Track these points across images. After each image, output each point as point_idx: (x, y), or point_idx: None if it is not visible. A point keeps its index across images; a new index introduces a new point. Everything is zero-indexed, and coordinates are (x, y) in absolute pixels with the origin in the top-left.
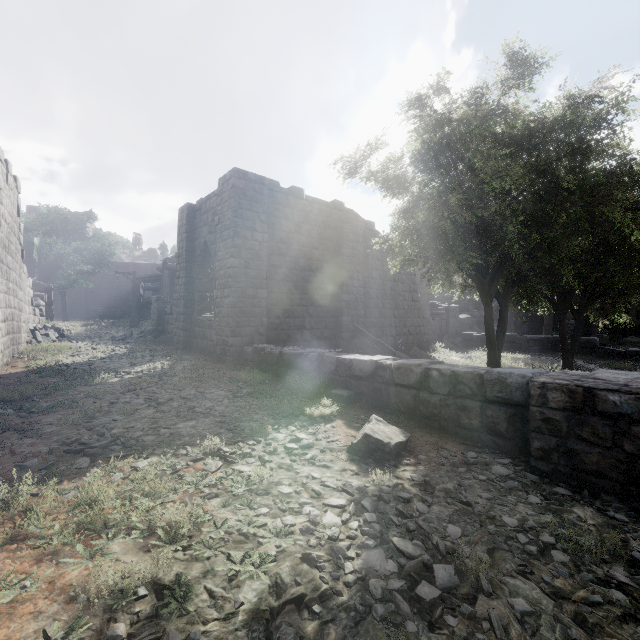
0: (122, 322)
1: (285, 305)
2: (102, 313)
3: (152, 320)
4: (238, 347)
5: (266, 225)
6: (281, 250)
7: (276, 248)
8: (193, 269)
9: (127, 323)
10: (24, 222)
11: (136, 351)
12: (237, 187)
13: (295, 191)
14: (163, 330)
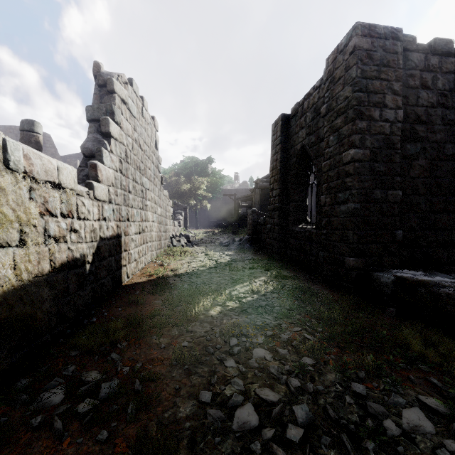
0: (227, 230)
1: (422, 212)
2: (216, 224)
3: (248, 230)
4: (360, 271)
5: (400, 97)
6: (417, 133)
7: (409, 131)
8: (287, 179)
9: (230, 231)
10: (177, 169)
11: (237, 260)
12: (360, 49)
13: (439, 45)
14: (257, 238)
